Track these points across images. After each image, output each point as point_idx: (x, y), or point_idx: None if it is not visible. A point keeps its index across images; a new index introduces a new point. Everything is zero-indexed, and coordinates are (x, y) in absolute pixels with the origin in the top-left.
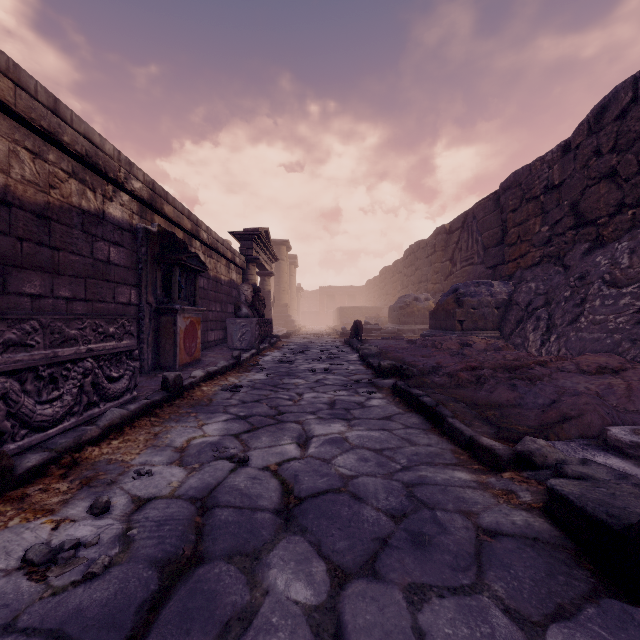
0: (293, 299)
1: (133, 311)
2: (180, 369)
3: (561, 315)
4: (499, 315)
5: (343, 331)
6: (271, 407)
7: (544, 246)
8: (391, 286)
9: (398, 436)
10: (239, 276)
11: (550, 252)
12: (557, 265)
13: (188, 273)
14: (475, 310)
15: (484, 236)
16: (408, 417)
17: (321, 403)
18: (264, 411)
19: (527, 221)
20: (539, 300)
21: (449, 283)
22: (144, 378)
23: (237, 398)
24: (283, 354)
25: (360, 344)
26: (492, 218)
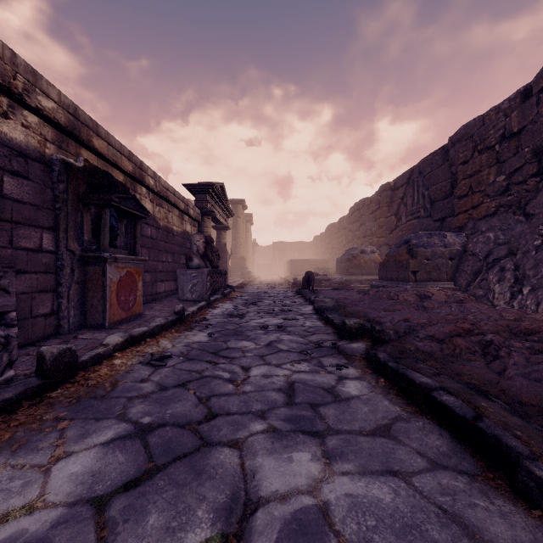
0: (249, 253)
1: (46, 259)
2: (111, 327)
3: (533, 265)
4: (453, 266)
5: (294, 281)
6: (200, 398)
7: (500, 196)
8: (336, 241)
9: (430, 501)
10: (194, 228)
11: (508, 201)
12: (517, 214)
13: (130, 220)
14: (429, 261)
15: (431, 190)
16: (420, 431)
17: (274, 389)
18: (185, 412)
19: (480, 172)
20: (501, 250)
21: (394, 236)
22: (57, 341)
23: (156, 379)
24: (234, 306)
25: (313, 295)
26: (440, 172)
